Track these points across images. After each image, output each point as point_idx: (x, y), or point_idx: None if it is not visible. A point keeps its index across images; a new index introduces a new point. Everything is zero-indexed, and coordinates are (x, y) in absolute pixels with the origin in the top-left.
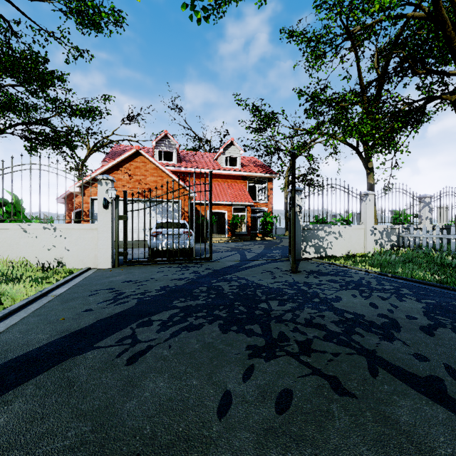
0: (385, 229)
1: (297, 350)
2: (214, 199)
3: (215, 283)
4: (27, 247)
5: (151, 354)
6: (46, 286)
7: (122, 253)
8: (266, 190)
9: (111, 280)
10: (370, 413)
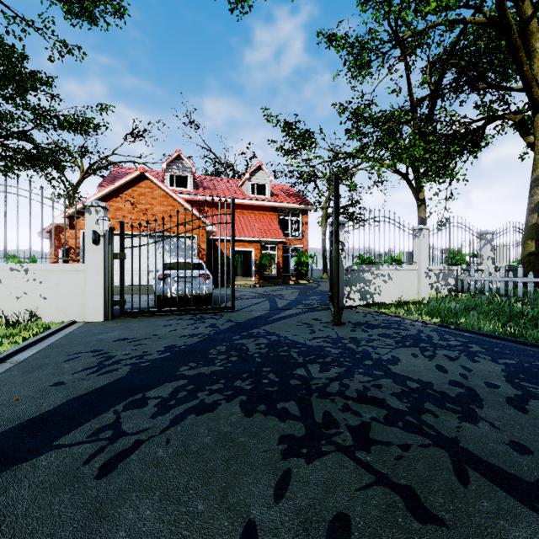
0: (442, 271)
1: (351, 442)
2: (238, 234)
3: (237, 341)
4: None
5: (138, 456)
6: (6, 349)
7: (118, 301)
8: (300, 224)
9: (100, 338)
10: None
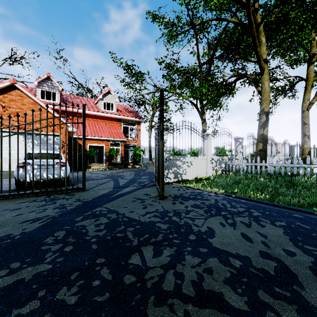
0: (218, 159)
1: None
2: (93, 135)
3: (79, 223)
4: None
5: None
6: None
7: None
8: (135, 130)
9: None
10: None
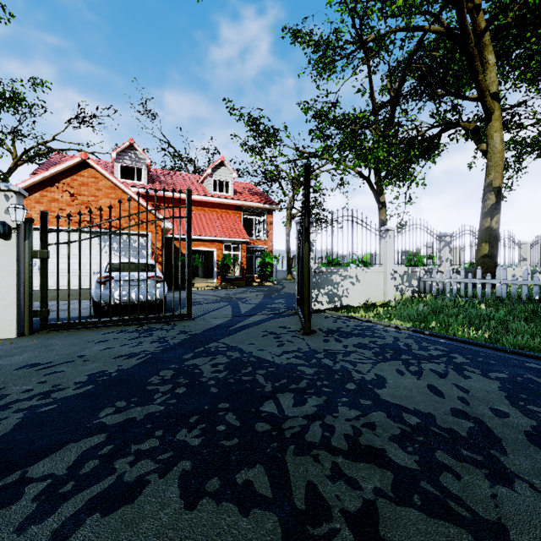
0: (406, 272)
1: None
2: (198, 233)
3: (189, 361)
4: None
5: None
6: None
7: (39, 312)
8: (264, 224)
9: None
10: None
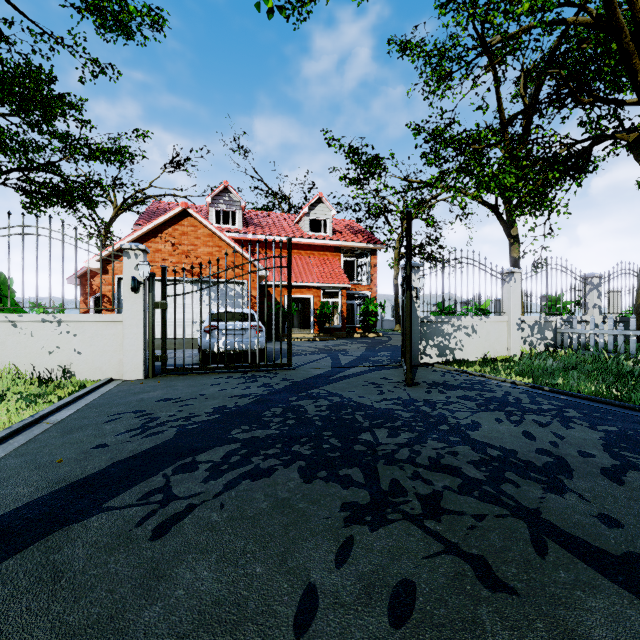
0: (537, 322)
1: (419, 511)
2: (294, 279)
3: (295, 402)
4: (17, 349)
5: (192, 520)
6: (42, 408)
7: (160, 357)
8: (368, 267)
9: (141, 397)
10: (542, 624)
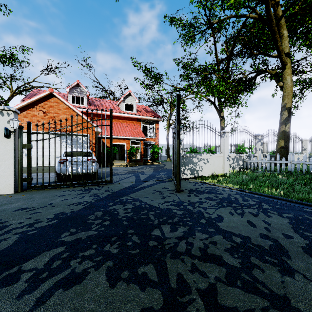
0: (236, 157)
1: None
2: (116, 134)
3: (111, 207)
4: None
5: None
6: None
7: (26, 179)
8: (154, 129)
9: (4, 208)
10: None
